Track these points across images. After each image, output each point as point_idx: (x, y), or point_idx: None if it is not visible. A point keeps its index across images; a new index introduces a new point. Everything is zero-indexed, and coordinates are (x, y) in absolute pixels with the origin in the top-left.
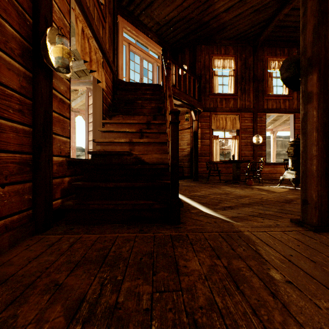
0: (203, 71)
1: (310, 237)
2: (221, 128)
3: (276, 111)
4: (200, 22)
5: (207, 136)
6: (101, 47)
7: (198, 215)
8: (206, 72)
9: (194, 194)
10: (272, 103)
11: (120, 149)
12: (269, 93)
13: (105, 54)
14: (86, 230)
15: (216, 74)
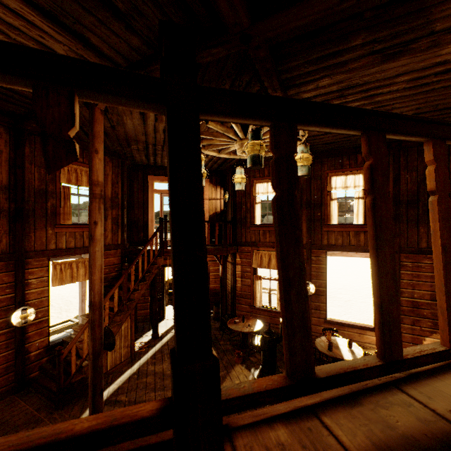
0: (244, 198)
1: None
2: (264, 266)
3: (340, 249)
4: (223, 158)
5: (248, 275)
6: None
7: (82, 404)
8: (247, 200)
9: (148, 368)
10: (336, 236)
11: (82, 336)
12: (330, 223)
13: None
14: (28, 398)
15: (258, 202)
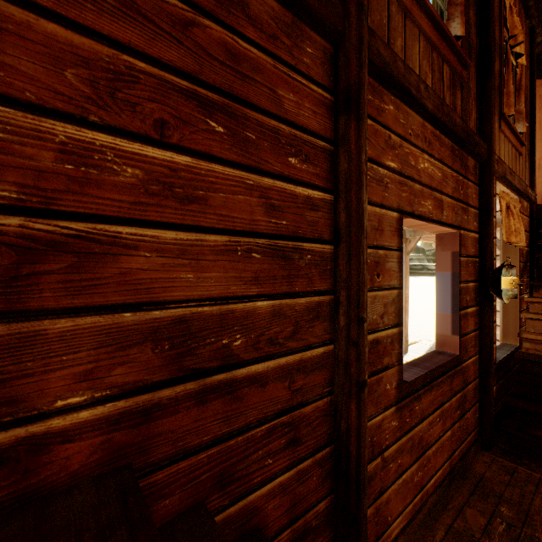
0: None
1: None
2: None
3: None
4: None
5: None
6: (519, 192)
7: None
8: None
9: None
10: None
11: None
12: None
13: (524, 194)
14: (541, 470)
15: None
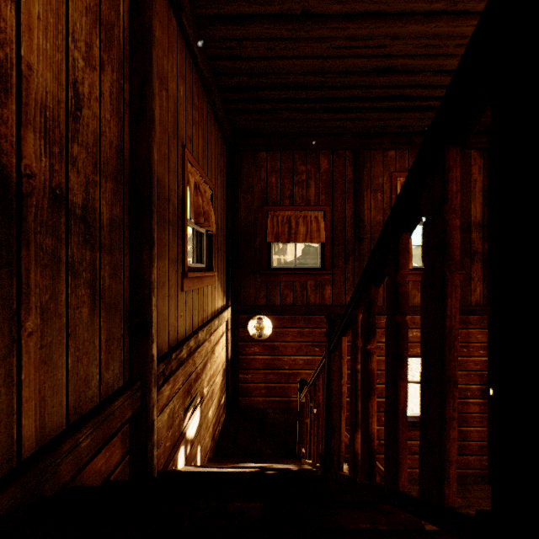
0: None
1: None
2: None
3: None
4: None
5: None
6: None
7: None
8: None
9: None
10: None
11: None
12: None
13: None
14: None
15: None
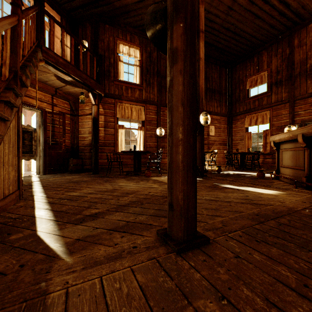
0: (107, 53)
1: (167, 272)
2: (126, 117)
3: None
4: None
5: (112, 125)
6: None
7: (7, 249)
8: (110, 55)
9: (68, 194)
10: None
11: None
12: None
13: None
14: None
15: (122, 60)
